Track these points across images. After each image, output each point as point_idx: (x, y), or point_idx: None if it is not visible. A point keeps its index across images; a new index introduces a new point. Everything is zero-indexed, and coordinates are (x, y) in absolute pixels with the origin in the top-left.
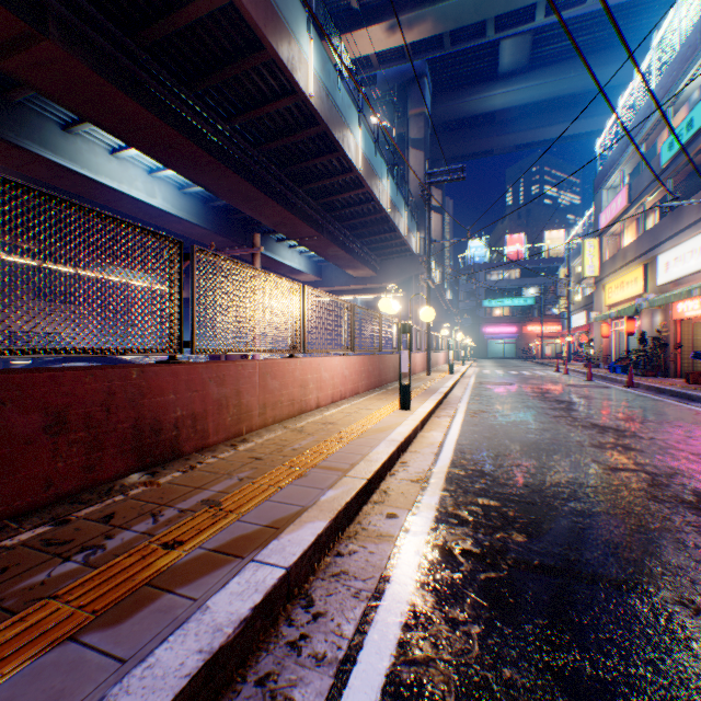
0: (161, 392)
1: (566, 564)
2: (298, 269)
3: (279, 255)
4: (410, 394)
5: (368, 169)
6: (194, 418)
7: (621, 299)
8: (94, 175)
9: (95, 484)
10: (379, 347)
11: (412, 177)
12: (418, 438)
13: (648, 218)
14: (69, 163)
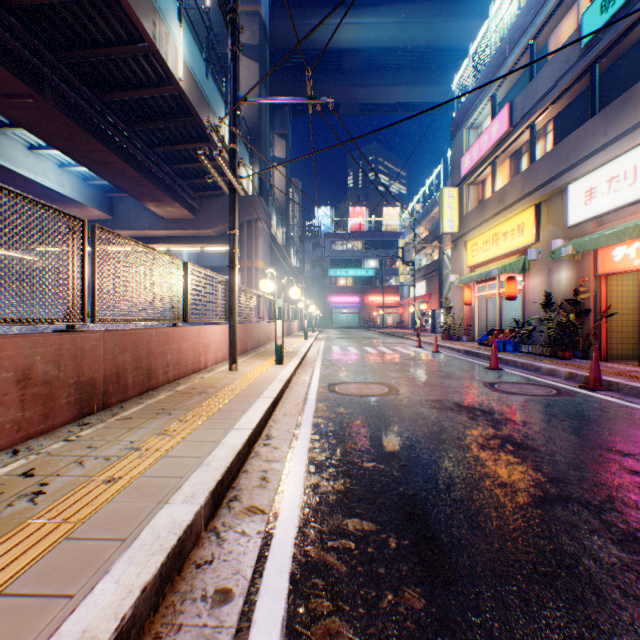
0: None
1: None
2: (58, 192)
3: (1, 154)
4: None
5: None
6: None
7: (495, 255)
8: None
9: None
10: None
11: (244, 94)
12: None
13: (537, 146)
14: None
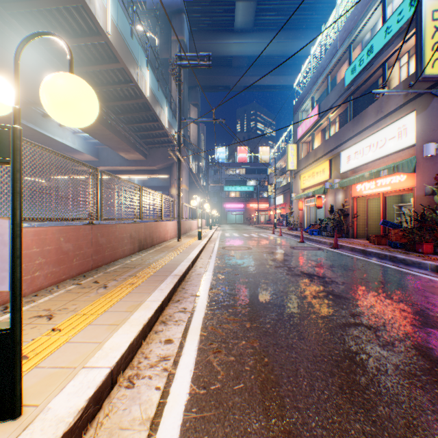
0: None
1: None
2: (72, 147)
3: (47, 130)
4: (14, 365)
5: (122, 43)
6: None
7: (313, 184)
8: None
9: None
10: (96, 214)
11: (174, 88)
12: None
13: (331, 128)
14: None
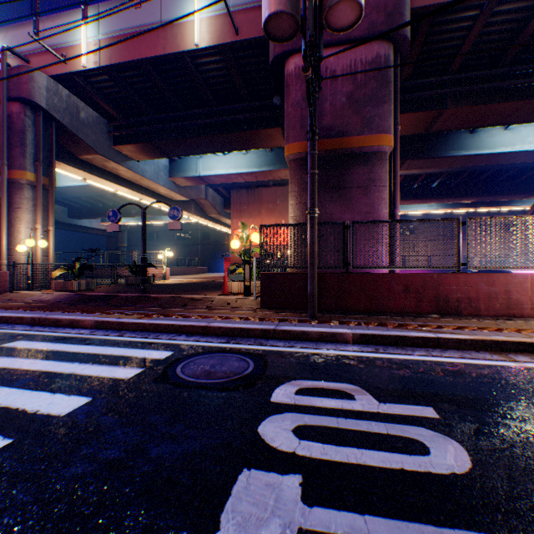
0: (447, 285)
1: None
2: None
3: None
4: None
5: None
6: (467, 299)
7: None
8: (490, 151)
9: (417, 313)
10: None
11: None
12: None
13: None
14: (473, 152)
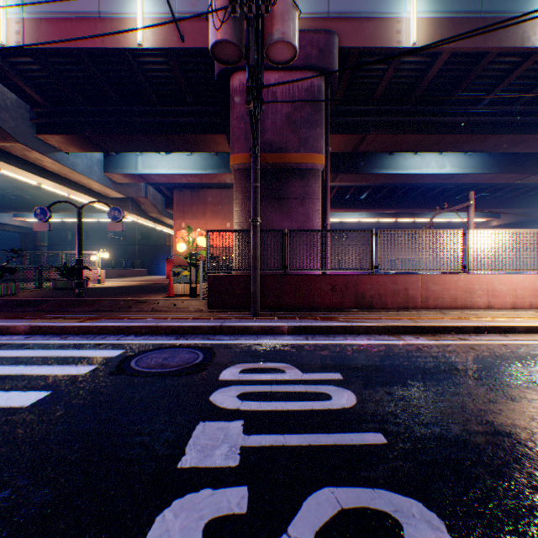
0: (364, 284)
1: (443, 358)
2: None
3: None
4: None
5: None
6: (379, 296)
7: None
8: (404, 171)
9: (342, 308)
10: None
11: None
12: (534, 334)
13: None
14: (391, 171)
